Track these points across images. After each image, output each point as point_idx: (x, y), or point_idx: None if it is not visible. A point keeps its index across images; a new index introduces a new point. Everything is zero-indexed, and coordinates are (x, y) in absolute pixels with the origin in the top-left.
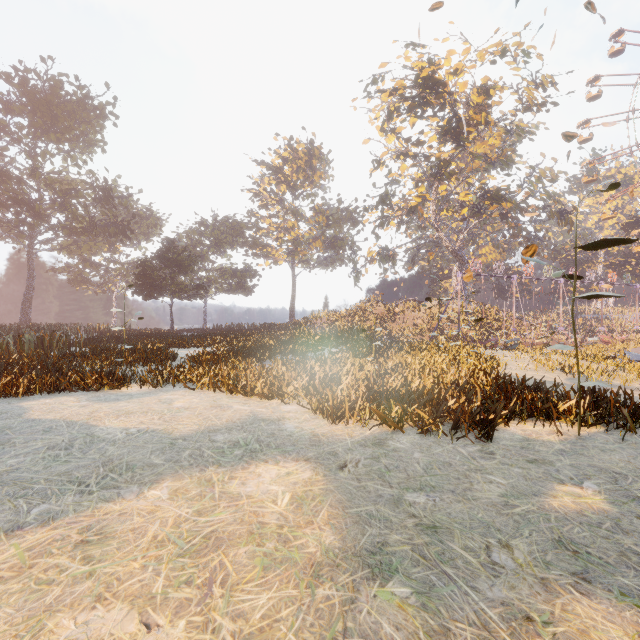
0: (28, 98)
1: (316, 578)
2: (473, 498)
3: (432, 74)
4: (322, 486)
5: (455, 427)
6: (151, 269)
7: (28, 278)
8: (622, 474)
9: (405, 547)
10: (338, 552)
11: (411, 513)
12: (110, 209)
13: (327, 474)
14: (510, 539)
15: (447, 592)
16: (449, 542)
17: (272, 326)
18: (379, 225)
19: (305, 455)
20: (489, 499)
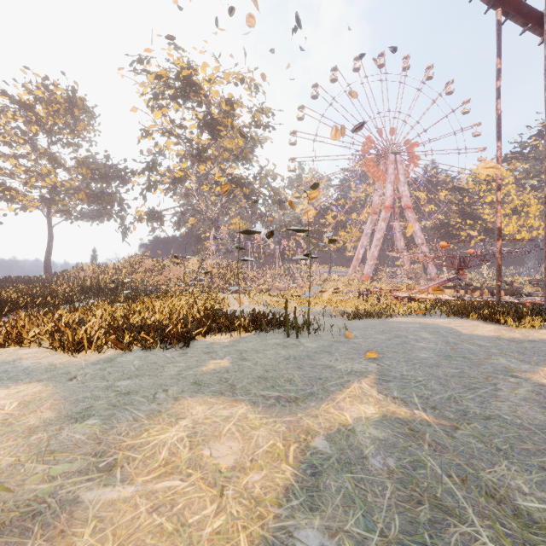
0: None
1: (32, 433)
2: (161, 375)
3: (191, 76)
4: (50, 392)
5: (171, 343)
6: None
7: None
8: (246, 351)
9: (104, 405)
10: (54, 419)
11: (116, 390)
12: None
13: (57, 385)
14: (170, 387)
15: (122, 415)
16: (134, 397)
17: (18, 280)
18: (147, 188)
19: (39, 378)
20: (170, 374)
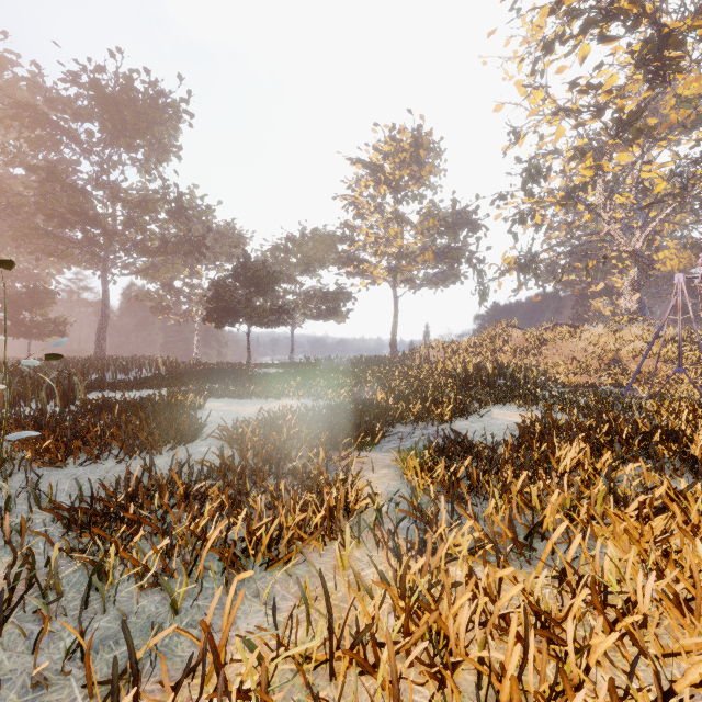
0: (97, 100)
1: None
2: None
3: None
4: None
5: None
6: (225, 290)
7: (102, 305)
8: None
9: None
10: None
11: None
12: (184, 223)
13: None
14: None
15: None
16: None
17: (371, 360)
18: (518, 220)
19: None
20: None
